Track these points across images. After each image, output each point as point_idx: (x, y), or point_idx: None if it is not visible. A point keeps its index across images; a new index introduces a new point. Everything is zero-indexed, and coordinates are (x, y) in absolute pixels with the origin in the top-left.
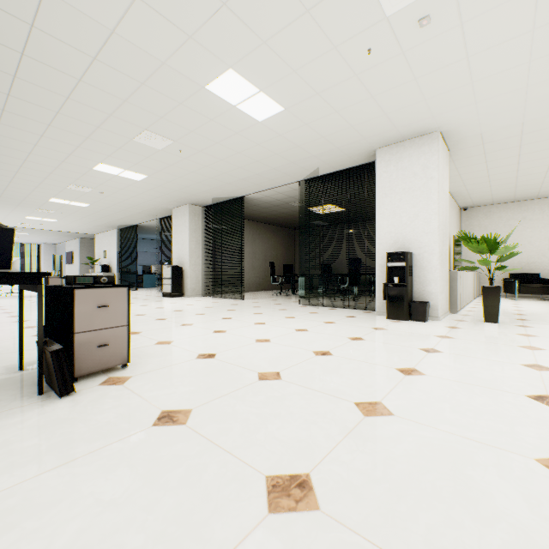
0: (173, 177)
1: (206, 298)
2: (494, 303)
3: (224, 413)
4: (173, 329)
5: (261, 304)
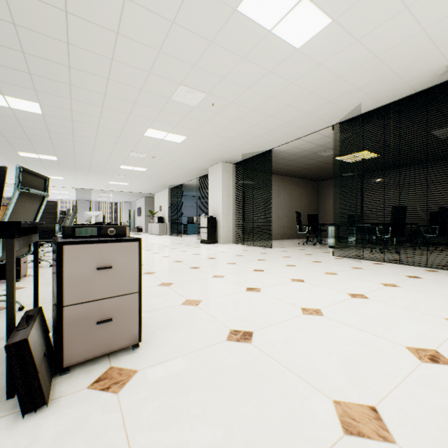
0: (208, 136)
1: (236, 246)
2: None
3: None
4: (204, 282)
5: (290, 254)
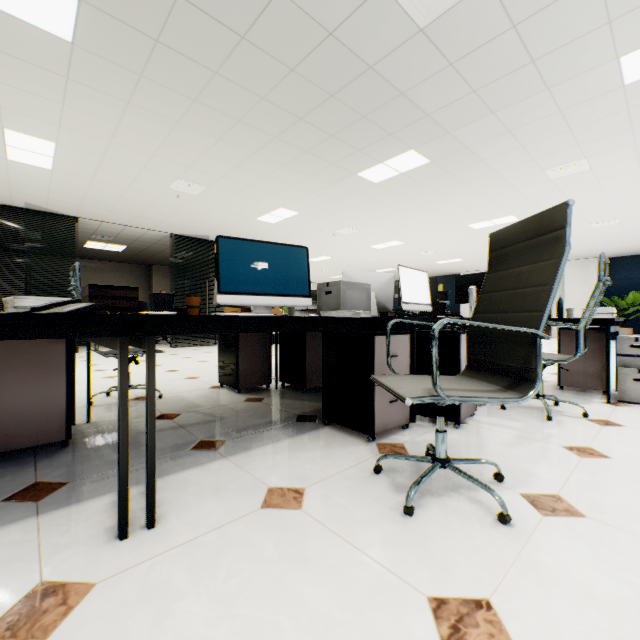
0: (77, 184)
1: None
2: None
3: None
4: None
5: None
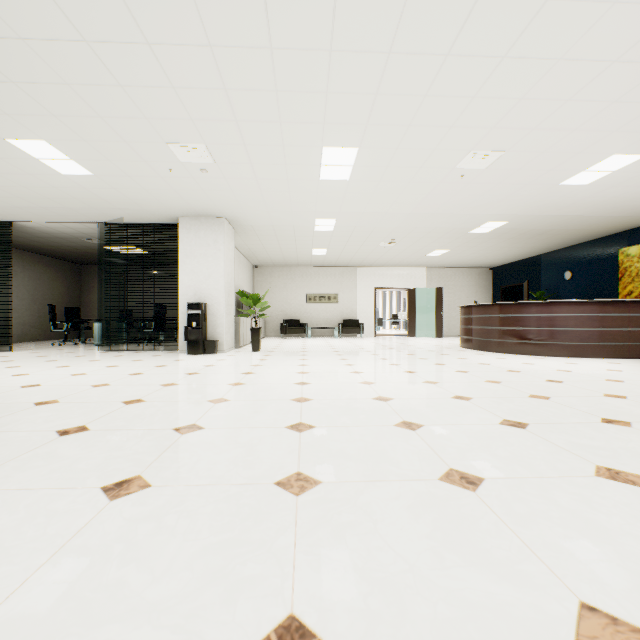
0: None
1: None
2: (258, 338)
3: (82, 397)
4: None
5: (46, 354)
